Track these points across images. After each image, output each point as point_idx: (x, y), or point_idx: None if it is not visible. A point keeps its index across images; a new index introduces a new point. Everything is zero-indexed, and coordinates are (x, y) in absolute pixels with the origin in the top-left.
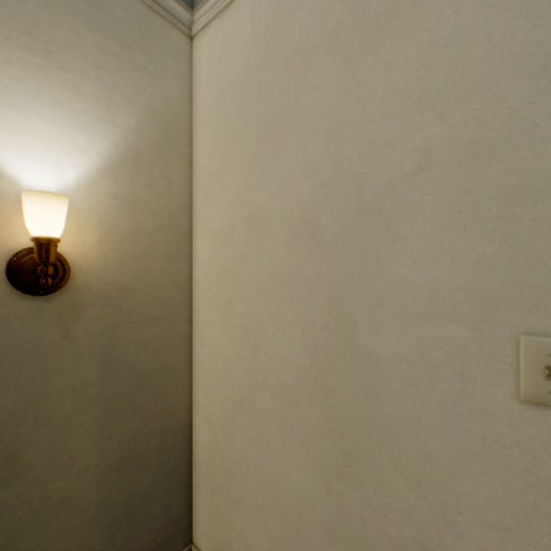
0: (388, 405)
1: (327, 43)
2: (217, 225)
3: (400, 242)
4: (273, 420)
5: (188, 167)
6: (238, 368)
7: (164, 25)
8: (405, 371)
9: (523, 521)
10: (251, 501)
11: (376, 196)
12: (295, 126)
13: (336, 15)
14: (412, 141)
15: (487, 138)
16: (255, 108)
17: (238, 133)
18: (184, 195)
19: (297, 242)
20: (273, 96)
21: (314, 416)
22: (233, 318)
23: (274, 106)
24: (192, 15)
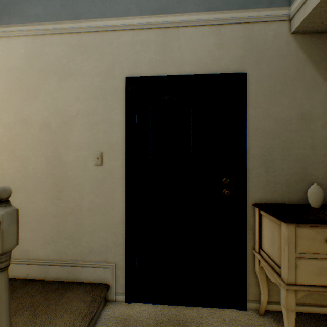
0: (70, 174)
1: (53, 72)
2: (6, 121)
3: (73, 132)
4: (34, 190)
5: None
6: (18, 176)
7: None
8: (74, 164)
9: (95, 189)
10: (24, 222)
11: (67, 119)
12: (43, 93)
13: (56, 65)
14: (76, 107)
15: (90, 111)
16: (26, 81)
17: (18, 87)
18: None
19: (43, 130)
20: (34, 80)
21: (49, 183)
22: (15, 157)
23: (34, 83)
24: None
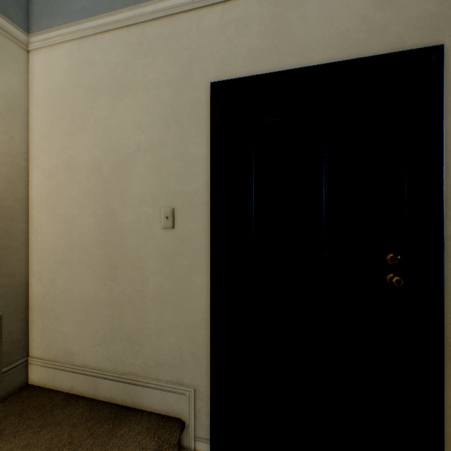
0: (128, 242)
1: (105, 89)
2: (47, 166)
3: (132, 177)
4: (80, 264)
5: (25, 129)
6: (60, 243)
7: (7, 42)
8: (133, 227)
9: (164, 267)
10: (68, 311)
11: (124, 159)
12: (91, 121)
13: (109, 78)
14: (135, 139)
15: (156, 143)
16: (70, 106)
17: (60, 117)
18: (23, 146)
19: (92, 176)
20: (80, 104)
21: (100, 256)
22: (58, 217)
23: (81, 109)
24: (29, 37)
